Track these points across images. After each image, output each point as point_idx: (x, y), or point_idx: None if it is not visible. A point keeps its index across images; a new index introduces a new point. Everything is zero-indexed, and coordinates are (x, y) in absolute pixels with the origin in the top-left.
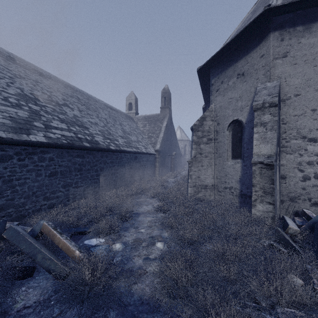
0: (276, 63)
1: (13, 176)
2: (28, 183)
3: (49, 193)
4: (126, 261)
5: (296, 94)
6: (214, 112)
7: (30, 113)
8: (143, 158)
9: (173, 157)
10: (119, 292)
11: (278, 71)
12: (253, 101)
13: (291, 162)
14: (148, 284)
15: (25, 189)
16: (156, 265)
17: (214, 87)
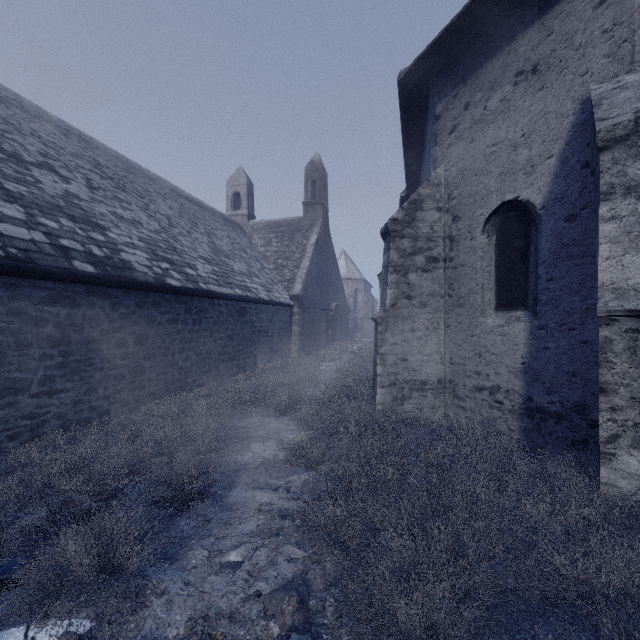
0: None
1: None
2: None
3: None
4: None
5: None
6: (445, 188)
7: None
8: (263, 313)
9: (331, 313)
10: None
11: None
12: (569, 141)
13: None
14: None
15: None
16: None
17: (445, 123)
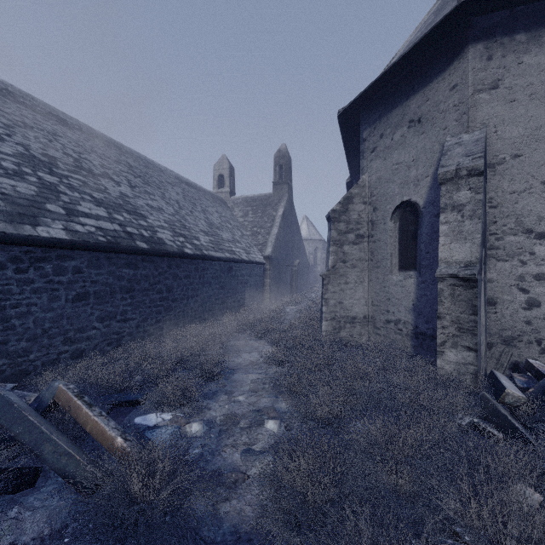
0: (478, 100)
1: (6, 301)
2: (34, 312)
3: (73, 330)
4: (211, 456)
5: (515, 154)
6: (368, 188)
7: (39, 188)
8: (244, 270)
9: (295, 268)
10: (195, 518)
11: (482, 114)
12: (437, 168)
13: (506, 276)
14: (250, 502)
15: (29, 324)
16: (266, 465)
17: (368, 145)
